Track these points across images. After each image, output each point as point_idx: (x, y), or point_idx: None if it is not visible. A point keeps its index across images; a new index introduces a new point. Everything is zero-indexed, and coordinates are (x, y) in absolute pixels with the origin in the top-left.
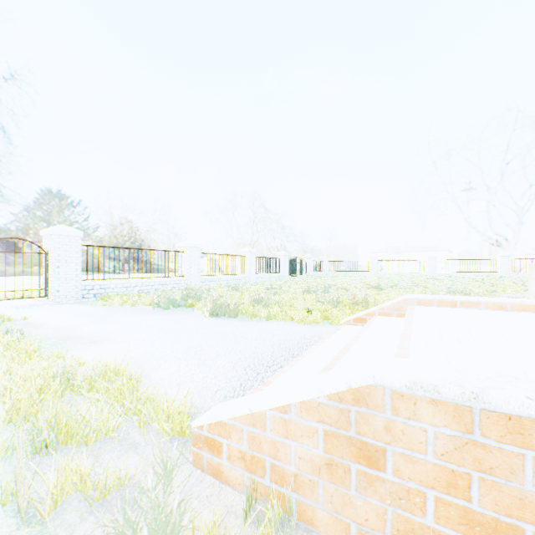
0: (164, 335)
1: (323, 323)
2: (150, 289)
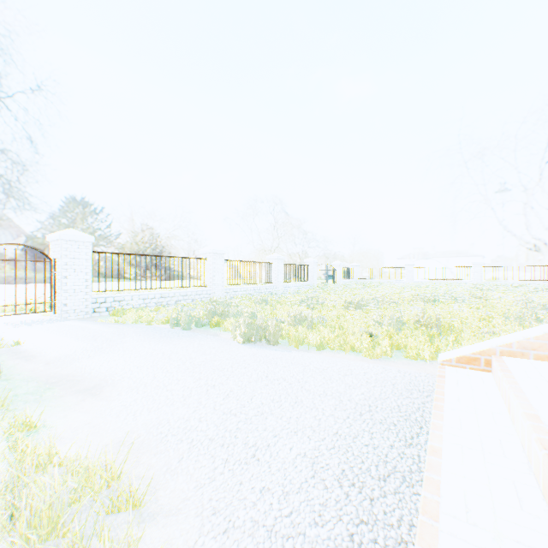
0: (185, 380)
1: (395, 355)
2: (170, 301)
